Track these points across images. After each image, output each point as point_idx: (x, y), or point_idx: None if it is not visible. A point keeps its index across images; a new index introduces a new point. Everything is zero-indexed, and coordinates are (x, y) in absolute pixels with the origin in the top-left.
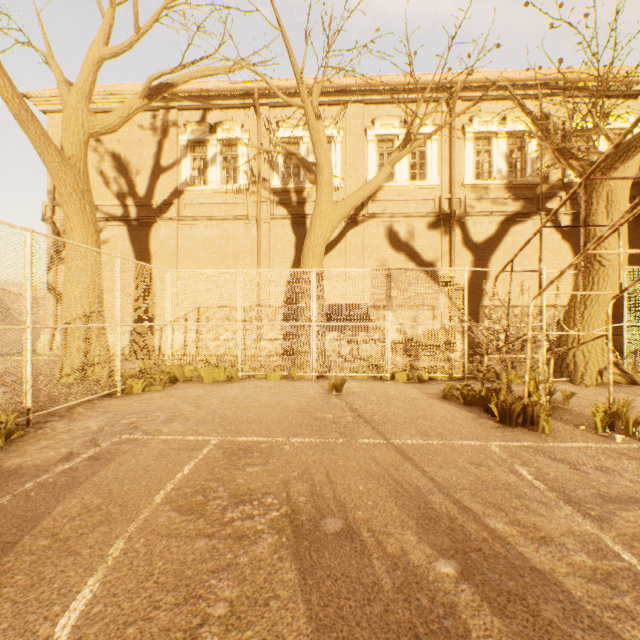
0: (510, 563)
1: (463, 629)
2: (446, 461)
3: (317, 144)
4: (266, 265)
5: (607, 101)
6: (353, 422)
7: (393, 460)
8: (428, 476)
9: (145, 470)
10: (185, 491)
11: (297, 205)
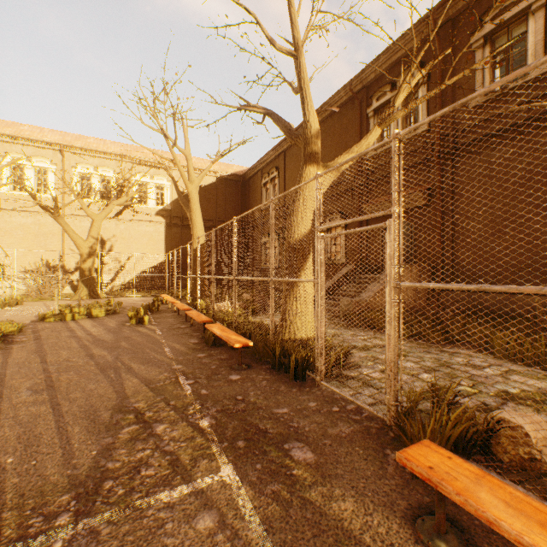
0: None
1: None
2: None
3: None
4: None
5: (155, 169)
6: None
7: None
8: None
9: None
10: None
11: None
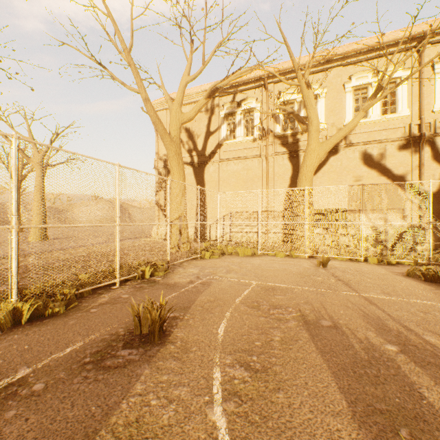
0: (434, 353)
1: (396, 366)
2: (401, 308)
3: (308, 106)
4: (271, 185)
5: None
6: (335, 283)
7: (362, 303)
8: (386, 313)
9: (226, 291)
10: (248, 300)
11: (292, 144)
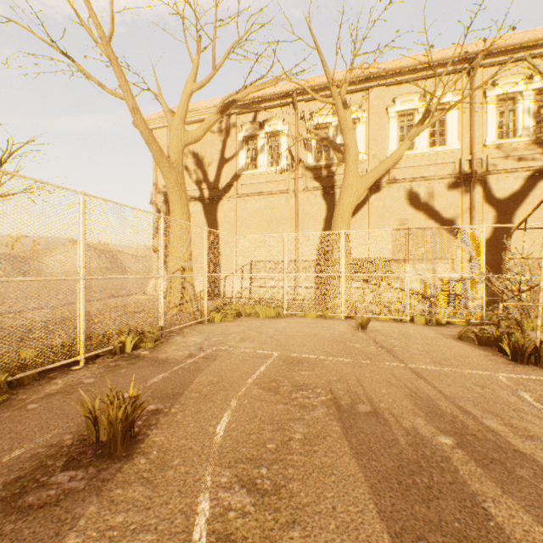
0: (497, 445)
1: (453, 469)
2: (454, 382)
3: (345, 130)
4: (302, 228)
5: None
6: (376, 350)
7: (409, 377)
8: (437, 390)
9: (237, 367)
10: (264, 380)
11: (327, 178)
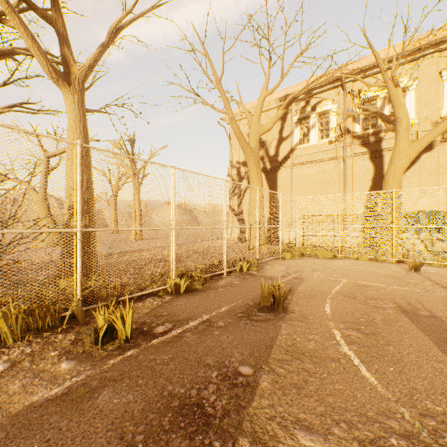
0: None
1: None
2: None
3: (396, 106)
4: (349, 187)
5: None
6: (431, 285)
7: None
8: None
9: (319, 284)
10: (342, 293)
11: (374, 143)
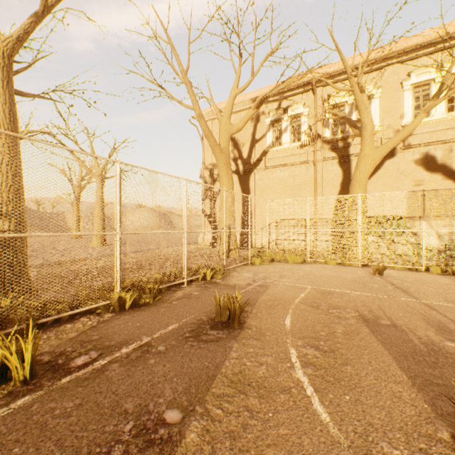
0: None
1: (454, 357)
2: None
3: (361, 111)
4: (320, 191)
5: None
6: (393, 290)
7: (422, 308)
8: (448, 318)
9: (284, 292)
10: (306, 301)
11: (343, 148)
